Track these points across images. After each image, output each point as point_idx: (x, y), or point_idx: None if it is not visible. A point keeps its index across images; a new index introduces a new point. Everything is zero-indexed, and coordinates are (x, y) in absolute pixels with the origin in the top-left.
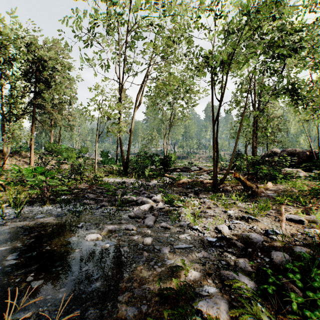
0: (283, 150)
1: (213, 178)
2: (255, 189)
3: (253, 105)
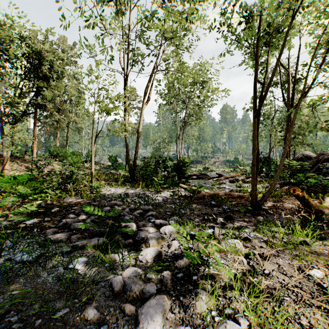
0: (321, 153)
1: (252, 194)
2: (325, 213)
3: (284, 100)
